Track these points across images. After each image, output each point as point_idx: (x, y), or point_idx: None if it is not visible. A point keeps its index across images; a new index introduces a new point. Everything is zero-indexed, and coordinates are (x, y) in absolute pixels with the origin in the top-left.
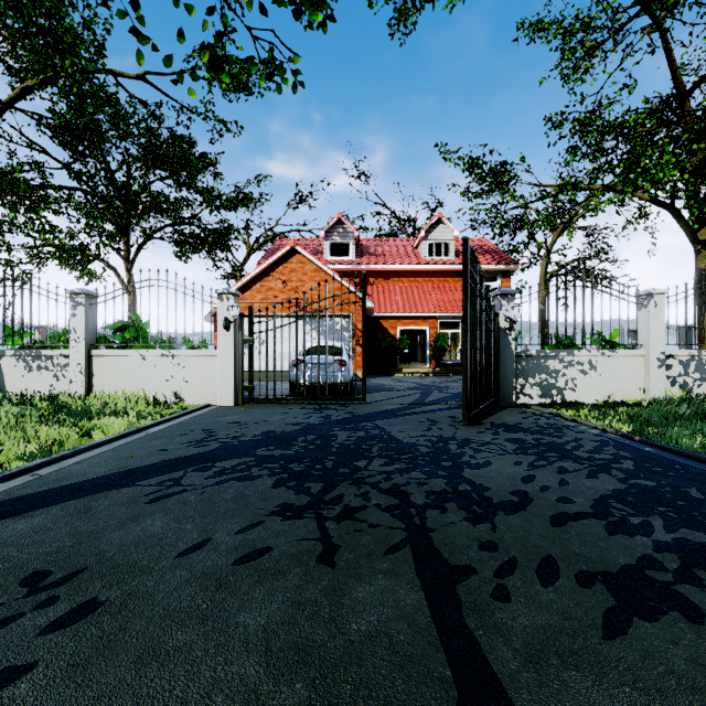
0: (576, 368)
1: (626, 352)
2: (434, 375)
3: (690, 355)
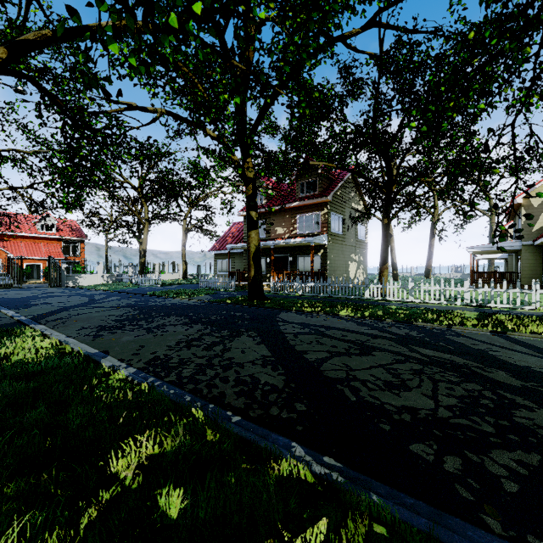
0: (82, 278)
1: (94, 275)
2: (44, 283)
3: (109, 275)
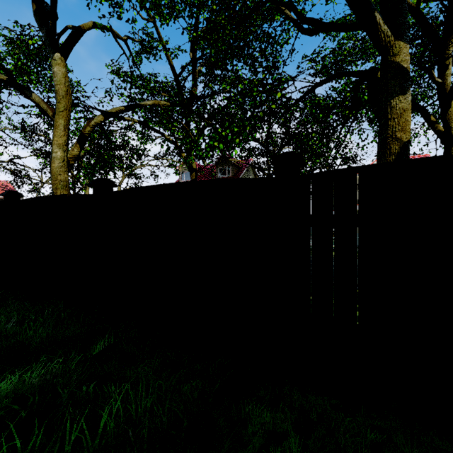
0: None
1: None
2: None
3: None
